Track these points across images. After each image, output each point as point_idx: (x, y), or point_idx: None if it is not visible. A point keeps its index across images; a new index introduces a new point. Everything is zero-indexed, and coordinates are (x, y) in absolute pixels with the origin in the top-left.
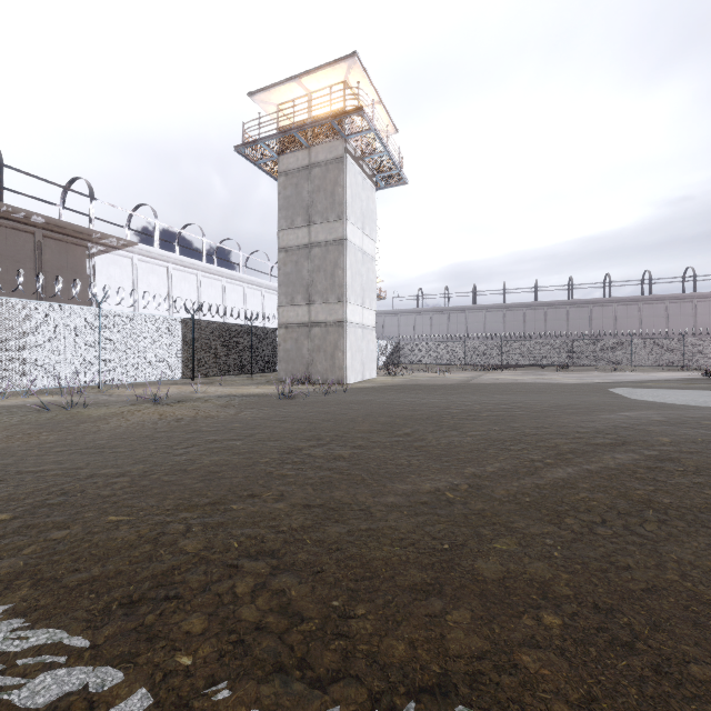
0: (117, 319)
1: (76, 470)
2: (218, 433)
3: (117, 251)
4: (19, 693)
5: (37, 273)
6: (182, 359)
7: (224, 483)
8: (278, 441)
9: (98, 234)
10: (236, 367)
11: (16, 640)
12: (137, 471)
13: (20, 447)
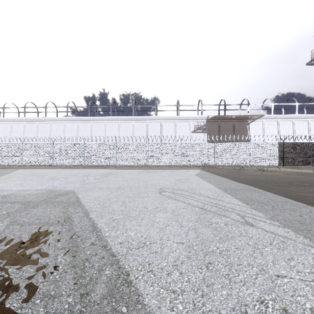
0: (253, 145)
1: (238, 176)
2: (272, 177)
3: (256, 120)
4: (230, 182)
5: (233, 133)
6: (278, 158)
7: (262, 181)
8: (288, 180)
9: (250, 116)
10: (307, 161)
11: (230, 181)
12: (247, 178)
13: (230, 174)
